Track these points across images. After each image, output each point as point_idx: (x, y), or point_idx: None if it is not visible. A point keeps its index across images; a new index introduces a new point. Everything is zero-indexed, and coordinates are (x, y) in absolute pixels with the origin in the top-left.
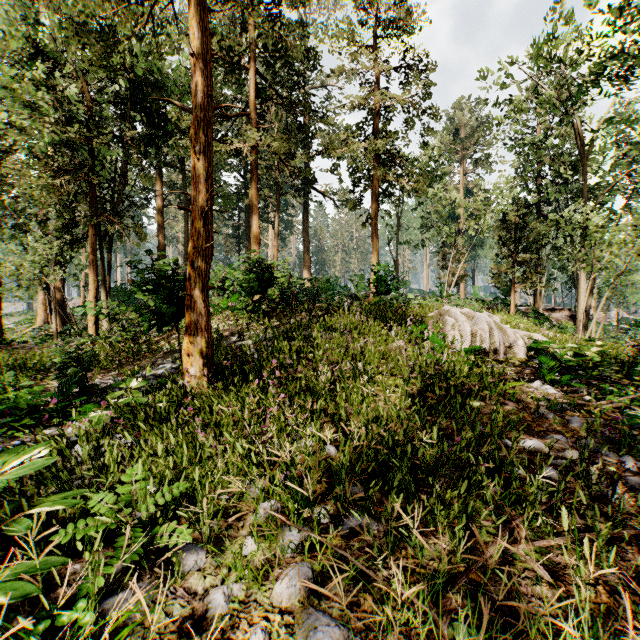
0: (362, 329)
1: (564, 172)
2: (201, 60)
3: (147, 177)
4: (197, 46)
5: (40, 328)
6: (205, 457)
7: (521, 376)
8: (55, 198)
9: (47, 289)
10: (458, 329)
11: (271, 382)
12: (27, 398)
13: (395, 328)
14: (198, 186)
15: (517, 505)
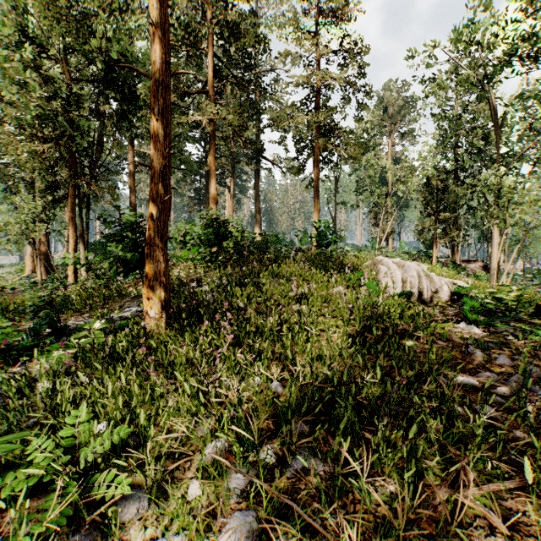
0: (306, 276)
1: (478, 143)
2: (159, 29)
3: (119, 146)
4: (156, 16)
5: (28, 277)
6: (157, 395)
7: (448, 318)
8: (38, 163)
9: (35, 243)
10: (390, 276)
11: (223, 323)
12: (3, 338)
13: (335, 275)
14: (157, 145)
15: (460, 444)
